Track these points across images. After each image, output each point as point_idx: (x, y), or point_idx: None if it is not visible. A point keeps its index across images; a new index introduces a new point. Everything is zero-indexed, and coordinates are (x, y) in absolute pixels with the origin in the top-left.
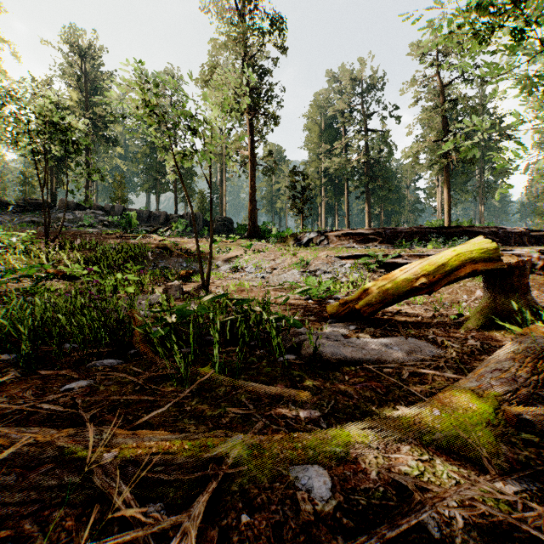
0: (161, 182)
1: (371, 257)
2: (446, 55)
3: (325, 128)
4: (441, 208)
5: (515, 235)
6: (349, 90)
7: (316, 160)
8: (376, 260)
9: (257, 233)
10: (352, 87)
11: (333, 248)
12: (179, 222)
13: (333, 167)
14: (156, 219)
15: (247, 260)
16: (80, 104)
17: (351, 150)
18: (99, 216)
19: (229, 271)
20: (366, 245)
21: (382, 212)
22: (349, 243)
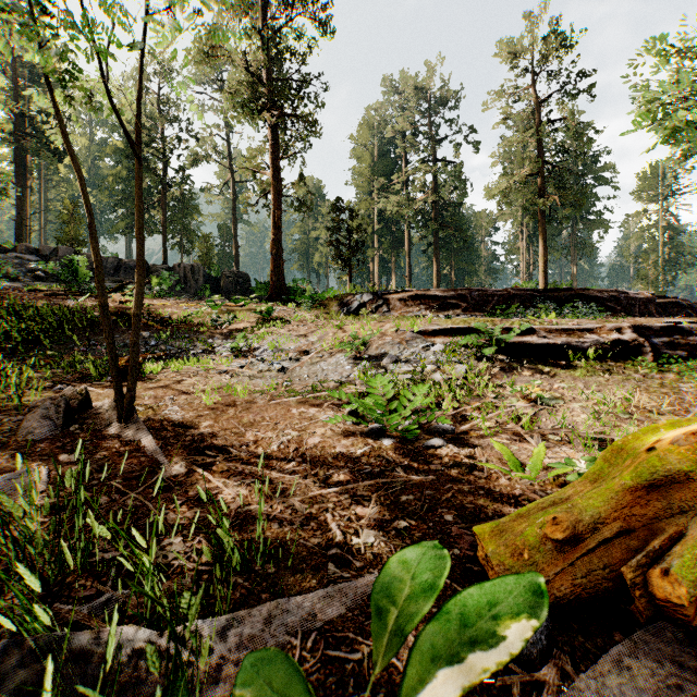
0: (146, 220)
1: (480, 332)
2: (543, 59)
3: (380, 157)
4: (526, 268)
5: (640, 301)
6: (412, 105)
7: (367, 199)
8: (492, 338)
9: (284, 294)
10: (416, 101)
11: (397, 317)
12: (164, 275)
13: (391, 207)
14: (129, 271)
15: (262, 335)
16: (11, 95)
17: (414, 186)
18: (30, 263)
19: (225, 355)
20: (445, 313)
21: (452, 272)
22: (420, 310)
